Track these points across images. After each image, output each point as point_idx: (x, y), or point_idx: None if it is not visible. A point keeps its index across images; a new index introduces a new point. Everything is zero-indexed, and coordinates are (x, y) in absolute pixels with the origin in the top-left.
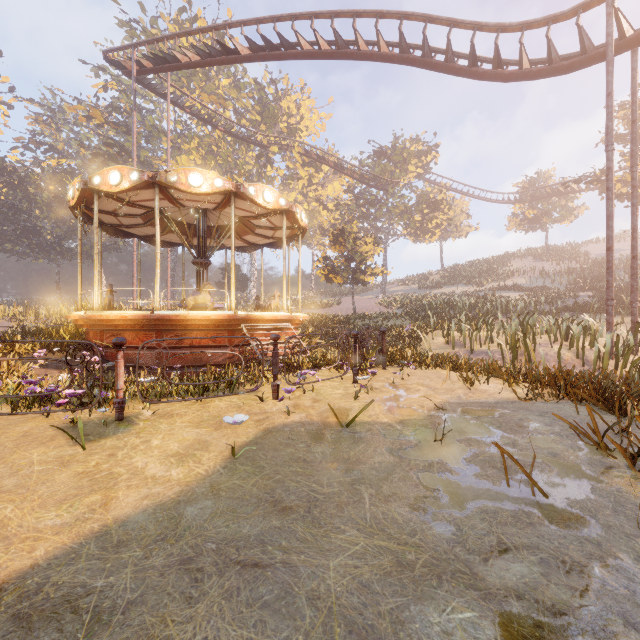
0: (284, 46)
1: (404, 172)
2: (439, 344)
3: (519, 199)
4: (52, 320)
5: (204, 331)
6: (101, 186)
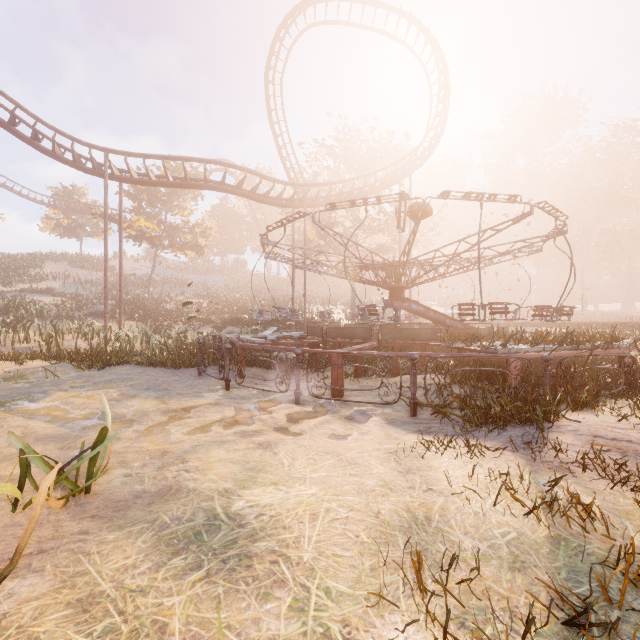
0: None
1: None
2: None
3: (54, 204)
4: None
5: None
6: None
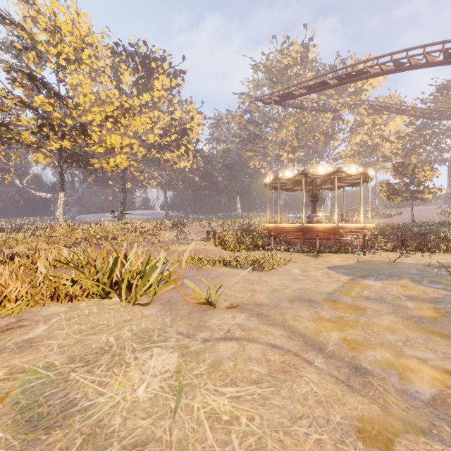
0: (358, 75)
1: None
2: None
3: None
4: (235, 226)
5: (322, 232)
6: (282, 177)
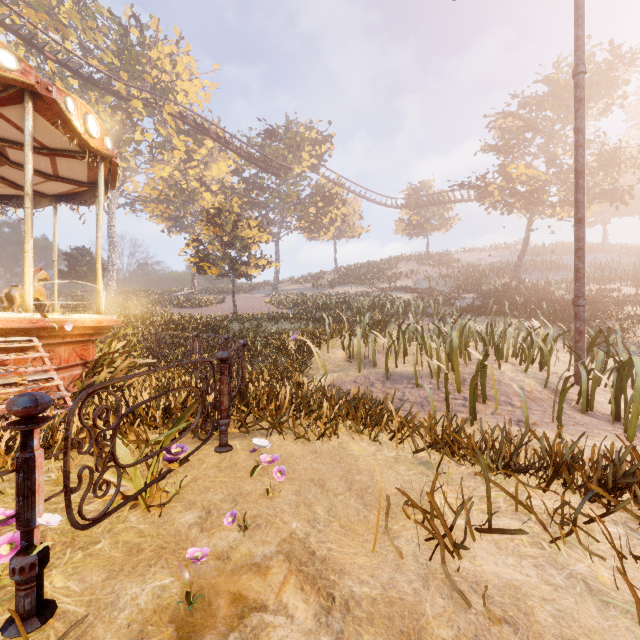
0: None
1: (298, 159)
2: (338, 361)
3: (405, 205)
4: None
5: None
6: None
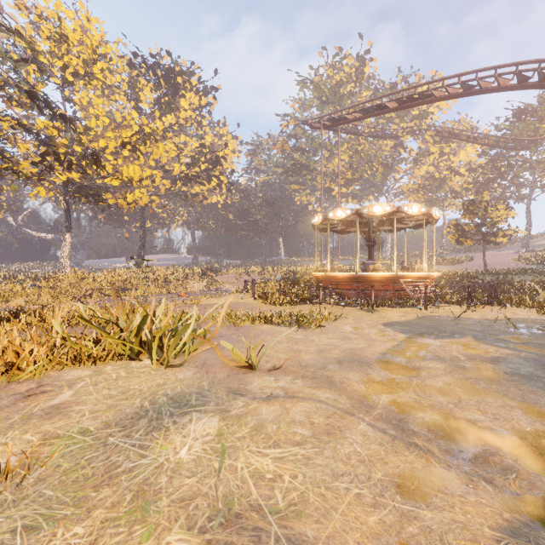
0: (421, 98)
1: None
2: None
3: None
4: (277, 274)
5: (379, 282)
6: (333, 217)
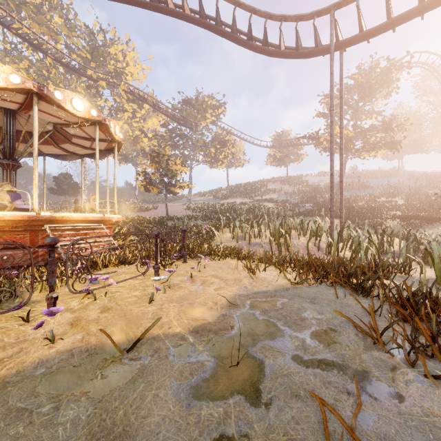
0: None
1: (204, 118)
2: (227, 238)
3: (273, 146)
4: None
5: None
6: None
